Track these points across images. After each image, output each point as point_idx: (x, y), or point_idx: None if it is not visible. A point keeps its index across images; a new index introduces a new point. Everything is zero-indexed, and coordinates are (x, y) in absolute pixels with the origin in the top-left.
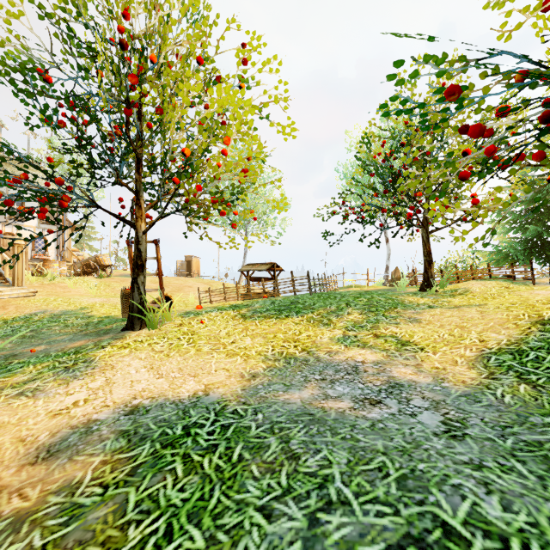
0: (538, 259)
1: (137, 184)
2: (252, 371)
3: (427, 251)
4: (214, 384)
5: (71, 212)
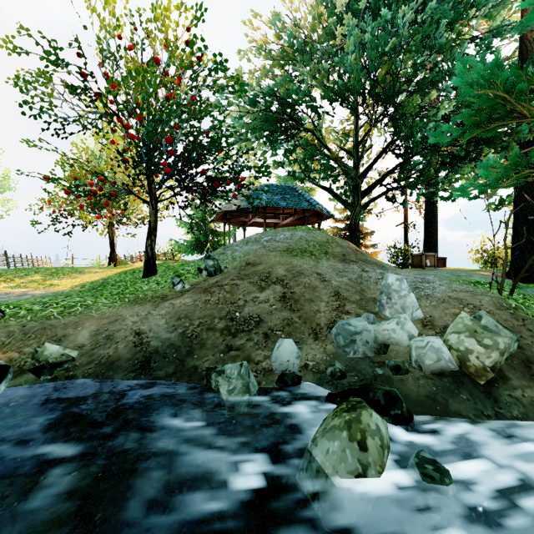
0: (197, 251)
1: None
2: None
3: (111, 241)
4: None
5: None
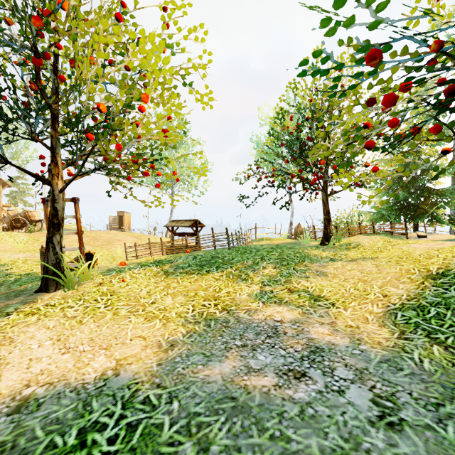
0: (406, 217)
1: (52, 140)
2: (170, 338)
3: (327, 211)
4: (127, 359)
5: (4, 169)
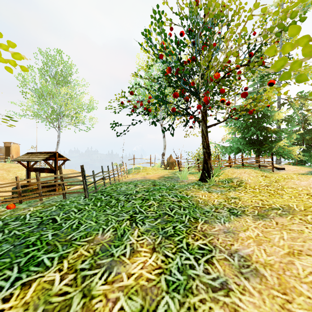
0: (253, 150)
1: None
2: None
3: (207, 144)
4: None
5: None
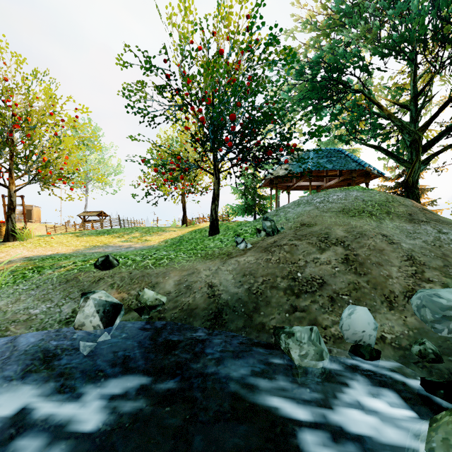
0: (247, 213)
1: (10, 166)
2: (78, 249)
3: (184, 207)
4: (61, 252)
5: None
